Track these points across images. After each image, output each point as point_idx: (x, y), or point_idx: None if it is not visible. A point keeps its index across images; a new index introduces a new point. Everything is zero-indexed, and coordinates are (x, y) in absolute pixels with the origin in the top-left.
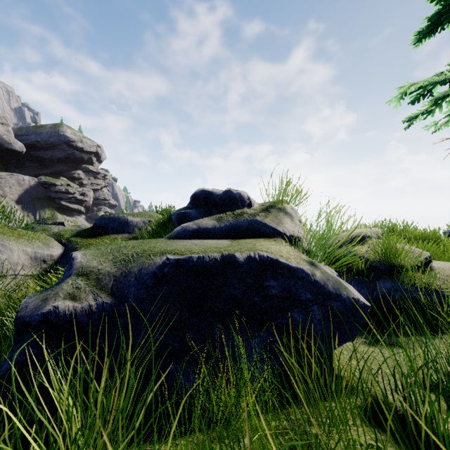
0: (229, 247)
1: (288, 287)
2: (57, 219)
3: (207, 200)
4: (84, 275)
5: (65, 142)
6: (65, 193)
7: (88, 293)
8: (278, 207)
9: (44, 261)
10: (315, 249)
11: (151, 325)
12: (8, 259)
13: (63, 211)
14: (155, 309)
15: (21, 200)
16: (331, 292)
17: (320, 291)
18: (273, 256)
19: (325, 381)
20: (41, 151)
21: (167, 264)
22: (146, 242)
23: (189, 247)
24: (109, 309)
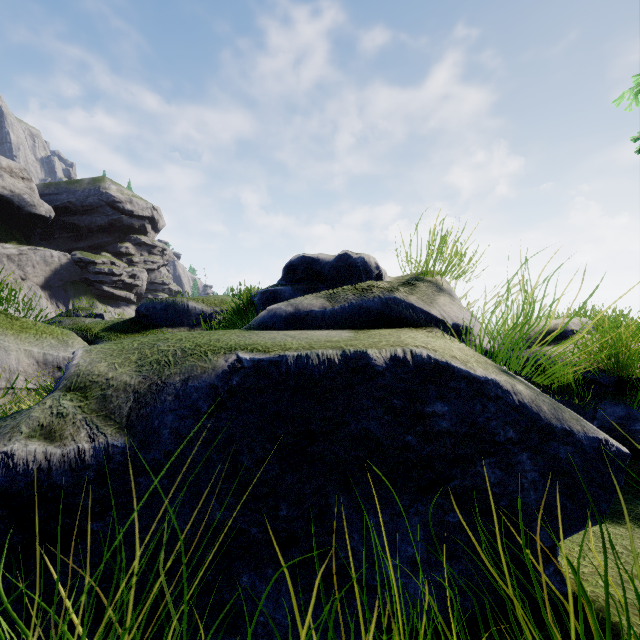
0: (353, 340)
1: (471, 417)
2: (93, 309)
3: (309, 272)
4: (79, 390)
5: (108, 203)
6: (108, 274)
7: (79, 426)
8: (427, 279)
9: (59, 367)
10: (504, 347)
11: (204, 490)
12: (0, 364)
13: (106, 300)
14: (213, 459)
15: (48, 285)
16: (553, 427)
17: (532, 424)
18: (440, 357)
19: (553, 608)
20: (76, 216)
21: (238, 369)
22: (206, 333)
23: (280, 340)
24: (119, 458)
